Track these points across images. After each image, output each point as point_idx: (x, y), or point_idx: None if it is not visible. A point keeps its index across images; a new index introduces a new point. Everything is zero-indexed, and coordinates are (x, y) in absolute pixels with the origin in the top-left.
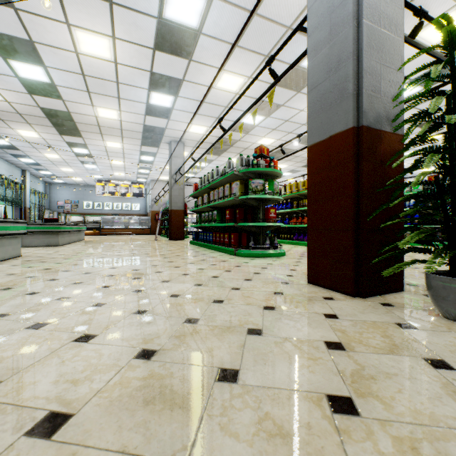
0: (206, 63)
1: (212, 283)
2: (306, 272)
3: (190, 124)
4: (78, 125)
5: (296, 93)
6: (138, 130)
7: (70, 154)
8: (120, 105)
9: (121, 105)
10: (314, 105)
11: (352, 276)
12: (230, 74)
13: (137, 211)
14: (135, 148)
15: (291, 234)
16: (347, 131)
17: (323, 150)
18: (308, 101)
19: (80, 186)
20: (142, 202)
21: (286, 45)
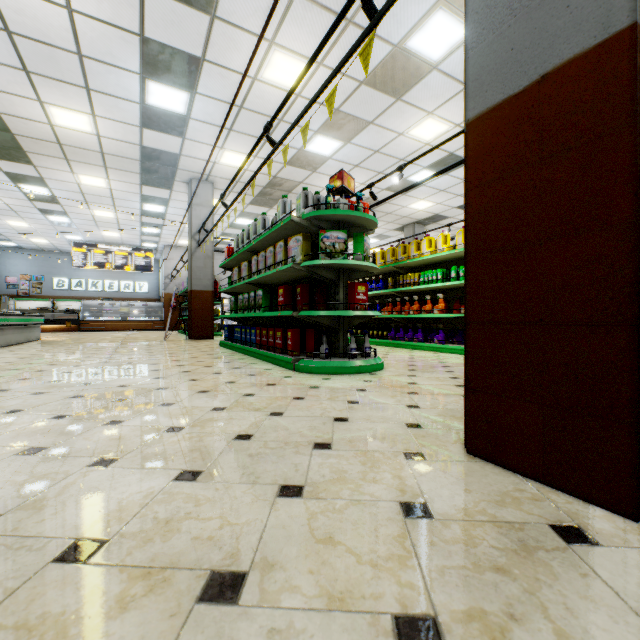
0: (244, 25)
1: (229, 467)
2: (443, 413)
3: (221, 149)
4: (20, 139)
5: (393, 101)
6: (132, 155)
7: (17, 195)
8: (92, 104)
9: (94, 105)
10: (489, 13)
11: (629, 458)
12: (286, 54)
13: (144, 293)
14: (131, 189)
15: (383, 330)
16: (608, 43)
17: (517, 119)
18: (469, 10)
19: (46, 252)
20: (151, 280)
21: (383, 1)
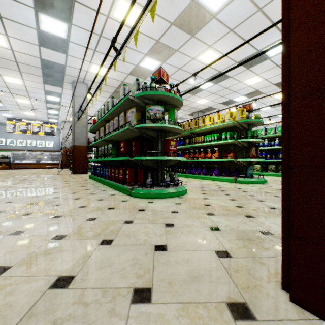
0: None
1: None
2: (240, 236)
3: (90, 63)
4: None
5: (190, 37)
6: (36, 64)
7: None
8: (4, 28)
9: (6, 28)
10: None
11: None
12: (127, 0)
13: (51, 148)
14: (38, 86)
15: (183, 168)
16: None
17: None
18: None
19: None
20: (55, 140)
21: None
